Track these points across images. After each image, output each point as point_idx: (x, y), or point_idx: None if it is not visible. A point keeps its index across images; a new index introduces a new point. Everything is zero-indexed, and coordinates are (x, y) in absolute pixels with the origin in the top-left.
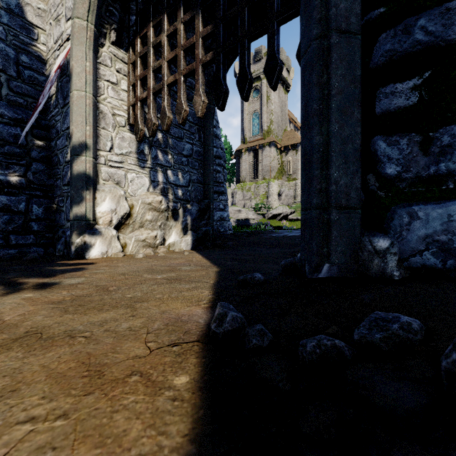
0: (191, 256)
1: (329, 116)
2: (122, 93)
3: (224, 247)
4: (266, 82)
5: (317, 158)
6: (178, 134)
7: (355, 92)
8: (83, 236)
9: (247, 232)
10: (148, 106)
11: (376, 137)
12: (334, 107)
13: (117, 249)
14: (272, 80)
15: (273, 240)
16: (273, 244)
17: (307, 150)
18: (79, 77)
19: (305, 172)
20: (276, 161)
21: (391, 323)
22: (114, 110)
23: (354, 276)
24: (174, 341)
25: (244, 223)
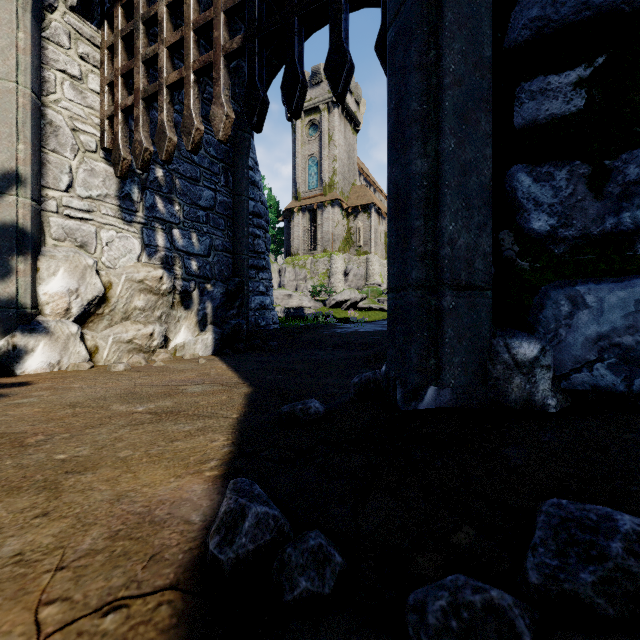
0: (209, 365)
1: (440, 123)
2: (90, 96)
3: (264, 350)
4: (327, 115)
5: (418, 198)
6: (191, 173)
7: (483, 85)
8: (10, 336)
9: (300, 327)
10: (135, 120)
11: (515, 167)
12: (448, 108)
13: (80, 357)
14: (338, 84)
15: (338, 338)
16: (338, 344)
17: (400, 186)
18: (3, 55)
19: (396, 225)
20: (341, 227)
21: (603, 537)
22: (75, 123)
23: (480, 407)
24: (116, 593)
25: (296, 313)
